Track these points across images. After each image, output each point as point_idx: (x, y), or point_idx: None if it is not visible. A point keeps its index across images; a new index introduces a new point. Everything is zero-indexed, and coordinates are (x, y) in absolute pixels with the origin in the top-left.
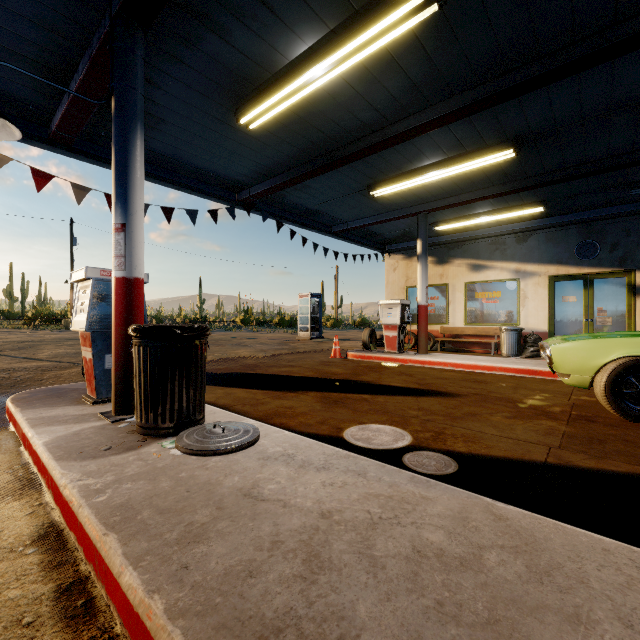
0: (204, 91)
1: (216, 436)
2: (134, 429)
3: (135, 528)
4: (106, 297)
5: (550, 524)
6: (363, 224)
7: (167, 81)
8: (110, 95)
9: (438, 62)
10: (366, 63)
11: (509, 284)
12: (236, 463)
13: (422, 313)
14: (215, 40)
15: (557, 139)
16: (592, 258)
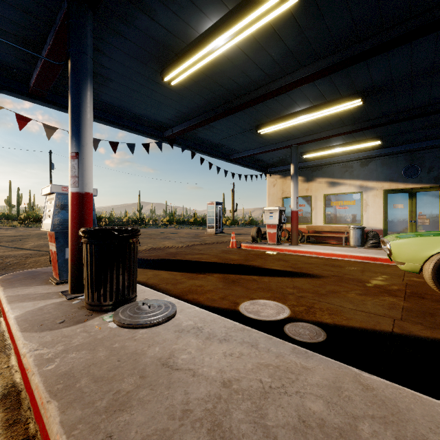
0: (138, 57)
1: (143, 312)
2: (84, 305)
3: (73, 396)
4: (66, 206)
5: (409, 394)
6: (252, 153)
7: (111, 50)
8: (67, 58)
9: (308, 34)
10: (255, 35)
11: (355, 195)
12: (158, 335)
13: (294, 216)
14: (145, 19)
15: (393, 91)
16: (415, 177)
